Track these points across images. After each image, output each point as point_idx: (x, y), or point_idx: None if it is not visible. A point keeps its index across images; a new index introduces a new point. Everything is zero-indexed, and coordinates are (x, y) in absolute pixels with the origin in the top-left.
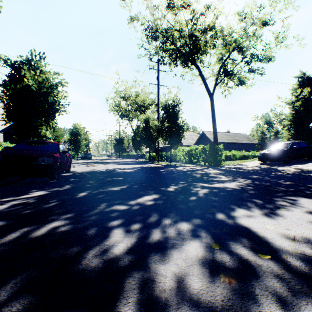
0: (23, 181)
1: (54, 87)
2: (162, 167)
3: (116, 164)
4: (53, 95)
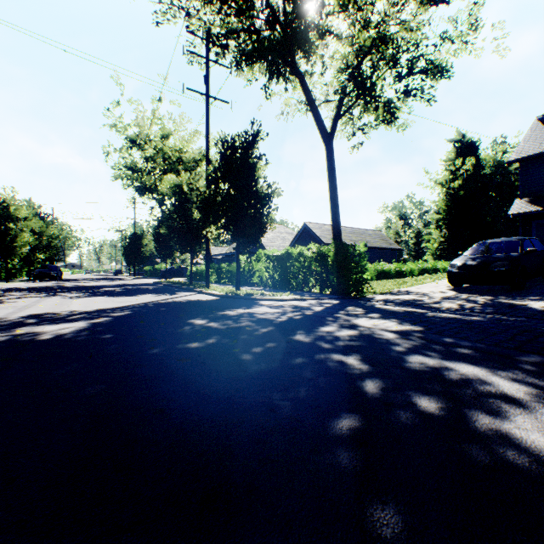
0: None
1: None
2: (209, 307)
3: (91, 292)
4: None
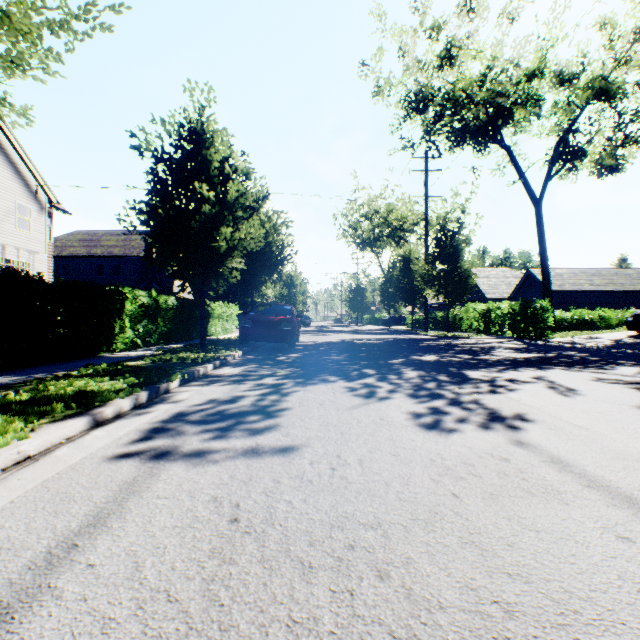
0: (264, 347)
1: (278, 232)
2: (428, 339)
3: (353, 333)
4: (279, 243)
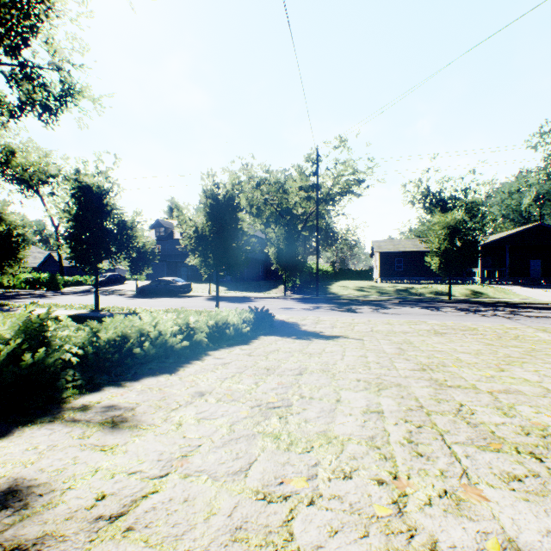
0: None
1: None
2: (6, 293)
3: None
4: None
